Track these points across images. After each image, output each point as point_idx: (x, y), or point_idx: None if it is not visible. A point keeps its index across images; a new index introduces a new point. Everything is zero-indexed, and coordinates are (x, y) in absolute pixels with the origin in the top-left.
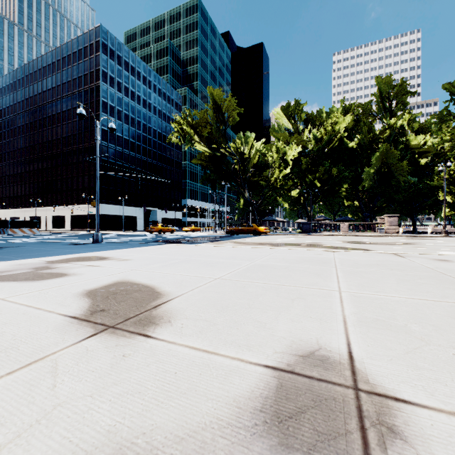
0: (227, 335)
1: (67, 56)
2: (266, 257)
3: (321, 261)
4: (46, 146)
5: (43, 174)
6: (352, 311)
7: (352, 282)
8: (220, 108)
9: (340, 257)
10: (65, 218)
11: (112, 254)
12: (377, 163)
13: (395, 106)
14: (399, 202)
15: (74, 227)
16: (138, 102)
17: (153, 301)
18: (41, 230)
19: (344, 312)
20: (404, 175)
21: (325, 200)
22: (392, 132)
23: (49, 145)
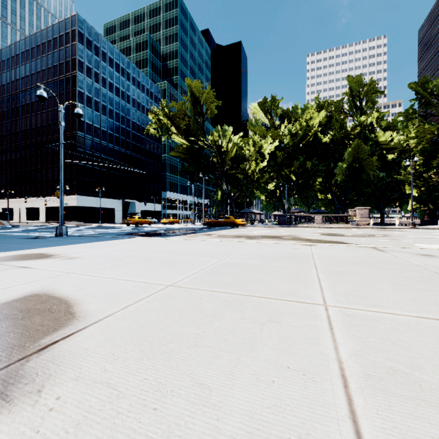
0: (126, 438)
1: (41, 44)
2: (238, 253)
3: (298, 257)
4: (19, 135)
5: (16, 165)
6: (350, 350)
7: (338, 289)
8: (198, 100)
9: (318, 252)
10: (39, 210)
11: (63, 251)
12: (348, 158)
13: (365, 104)
14: (368, 195)
15: (49, 219)
16: (117, 94)
17: (50, 334)
18: (14, 222)
19: (339, 352)
20: (373, 169)
21: (300, 193)
22: (362, 129)
23: (22, 135)
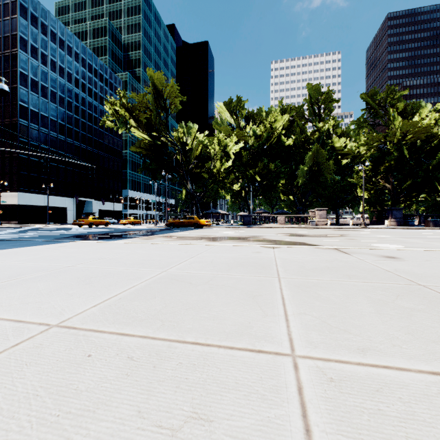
0: None
1: None
2: (189, 260)
3: (260, 264)
4: None
5: None
6: None
7: (309, 316)
8: (160, 94)
9: (281, 257)
10: None
11: None
12: (308, 161)
13: (323, 111)
14: (325, 197)
15: None
16: (69, 80)
17: None
18: None
19: None
20: (330, 173)
21: (265, 194)
22: (320, 134)
23: None
